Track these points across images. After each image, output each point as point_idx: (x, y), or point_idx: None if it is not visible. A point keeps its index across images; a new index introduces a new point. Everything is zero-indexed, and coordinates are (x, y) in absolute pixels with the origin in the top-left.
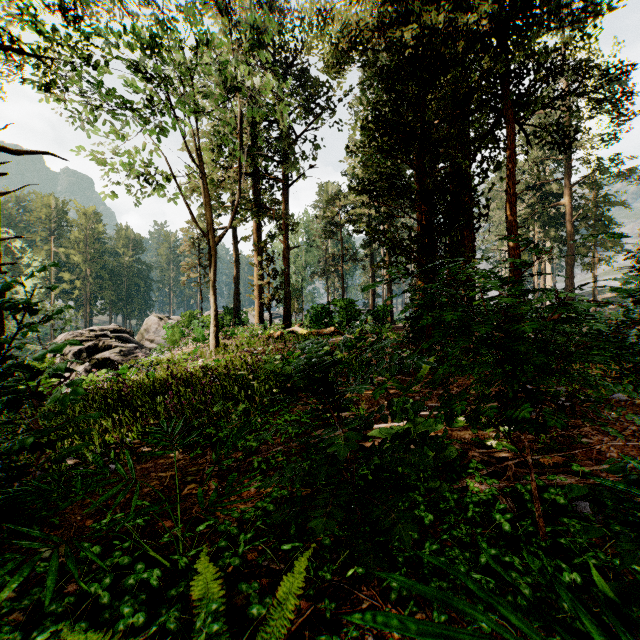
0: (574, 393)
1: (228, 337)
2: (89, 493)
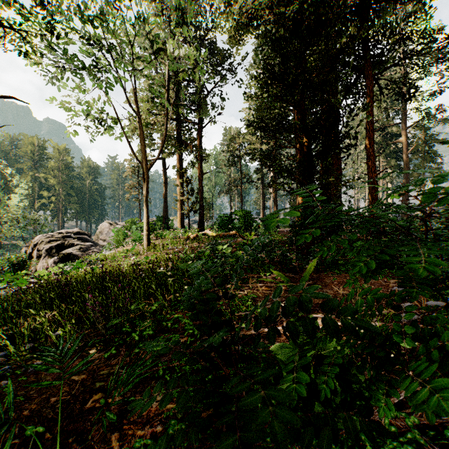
0: (443, 294)
1: (158, 238)
2: (1, 399)
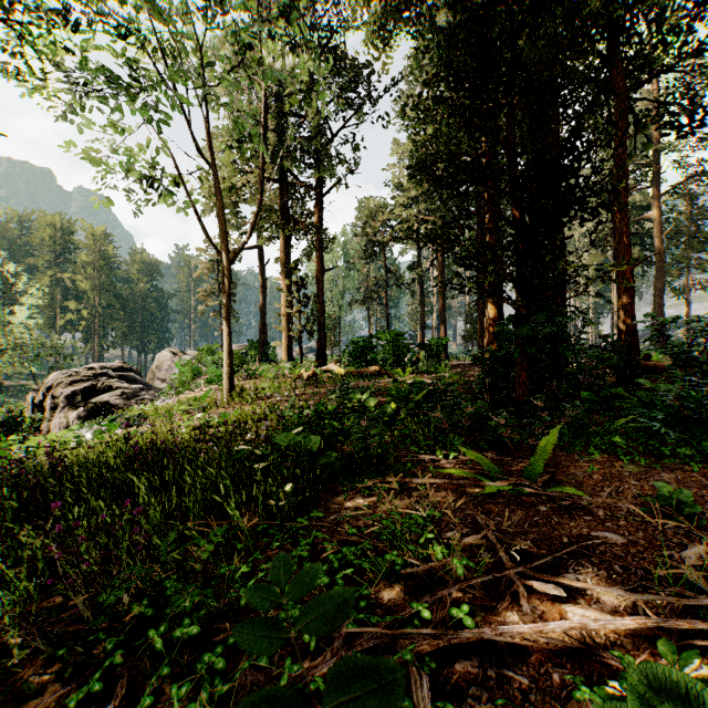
0: None
1: (250, 377)
2: None
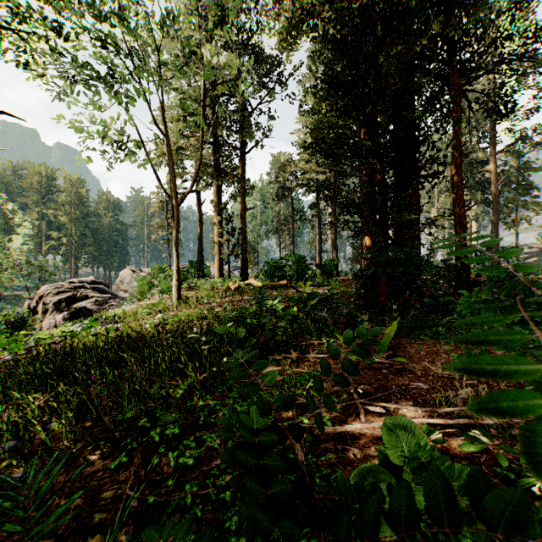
0: None
1: (191, 288)
2: None
